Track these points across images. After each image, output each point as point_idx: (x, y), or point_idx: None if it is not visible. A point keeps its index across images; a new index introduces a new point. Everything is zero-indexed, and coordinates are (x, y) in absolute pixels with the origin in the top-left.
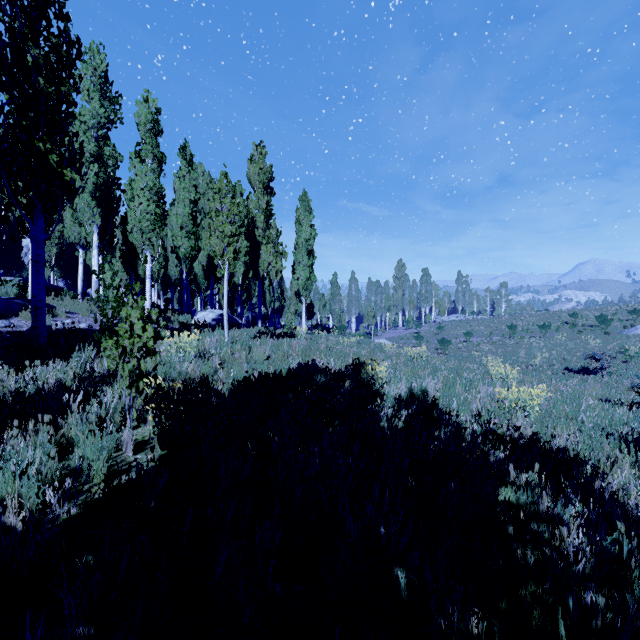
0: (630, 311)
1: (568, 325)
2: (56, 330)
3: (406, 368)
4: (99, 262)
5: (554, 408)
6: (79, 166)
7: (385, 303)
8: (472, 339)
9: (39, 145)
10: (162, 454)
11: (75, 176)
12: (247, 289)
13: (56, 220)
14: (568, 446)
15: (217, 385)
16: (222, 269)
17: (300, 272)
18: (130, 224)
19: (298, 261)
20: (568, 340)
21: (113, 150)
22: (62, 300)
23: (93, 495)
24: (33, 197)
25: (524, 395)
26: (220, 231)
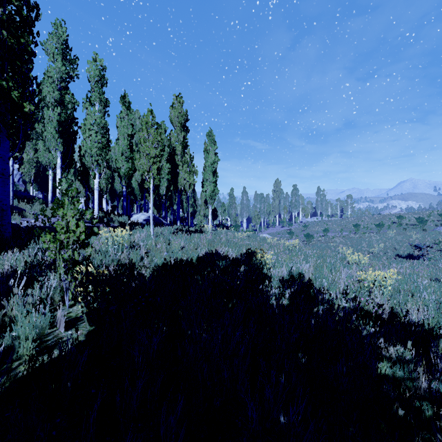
0: (440, 214)
1: (396, 224)
2: (20, 227)
3: (285, 256)
4: (62, 178)
5: (399, 286)
6: (38, 102)
7: (267, 209)
8: (328, 234)
9: (2, 83)
10: (90, 330)
11: (32, 108)
12: (170, 199)
13: (34, 150)
14: (421, 320)
15: (141, 270)
16: (148, 182)
17: (207, 186)
18: (83, 150)
19: (206, 179)
20: (397, 235)
21: (71, 97)
22: (33, 205)
23: (13, 377)
24: (0, 124)
25: (380, 277)
26: (147, 154)
